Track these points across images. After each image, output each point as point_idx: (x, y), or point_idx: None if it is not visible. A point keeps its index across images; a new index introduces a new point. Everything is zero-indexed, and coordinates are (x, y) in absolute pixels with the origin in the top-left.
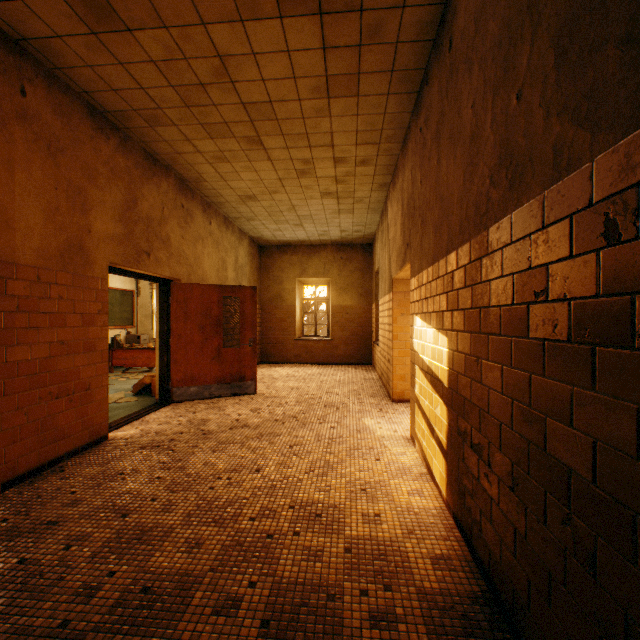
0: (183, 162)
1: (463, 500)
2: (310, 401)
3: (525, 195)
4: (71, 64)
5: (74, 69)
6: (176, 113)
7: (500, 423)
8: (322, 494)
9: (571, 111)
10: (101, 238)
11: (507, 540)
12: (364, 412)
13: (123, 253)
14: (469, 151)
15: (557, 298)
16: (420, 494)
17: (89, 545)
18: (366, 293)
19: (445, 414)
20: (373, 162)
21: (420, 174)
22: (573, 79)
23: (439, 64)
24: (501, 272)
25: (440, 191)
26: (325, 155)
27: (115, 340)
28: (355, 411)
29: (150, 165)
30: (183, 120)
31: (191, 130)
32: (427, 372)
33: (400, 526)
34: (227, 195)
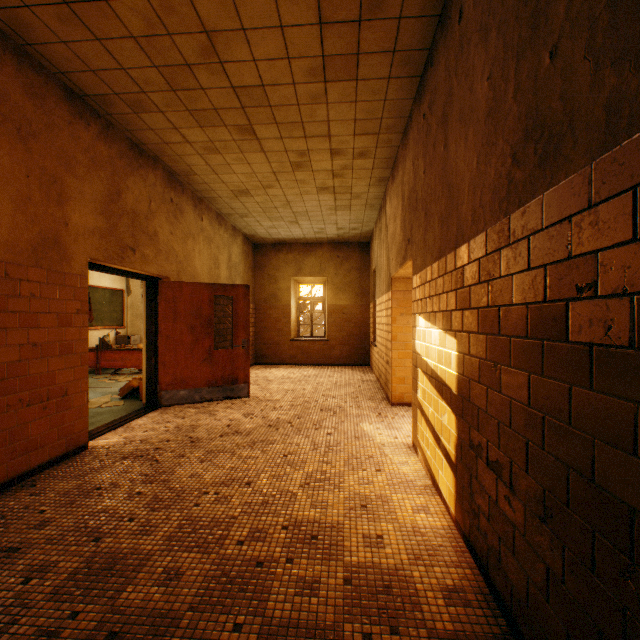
0: (171, 153)
1: (477, 522)
2: (306, 405)
3: (563, 170)
4: (43, 39)
5: (47, 45)
6: (161, 98)
7: (526, 441)
8: (318, 511)
9: (635, 55)
10: (80, 232)
11: (536, 579)
12: (362, 417)
13: (105, 248)
14: (484, 129)
15: (612, 293)
16: (426, 511)
17: (52, 577)
18: (363, 292)
19: (454, 424)
20: (372, 154)
21: (423, 164)
22: (638, 14)
23: (446, 40)
24: (528, 264)
25: (447, 179)
26: (321, 146)
27: (103, 341)
28: (353, 415)
29: (136, 156)
30: (169, 106)
31: (178, 117)
32: (432, 376)
33: (405, 550)
34: (219, 190)
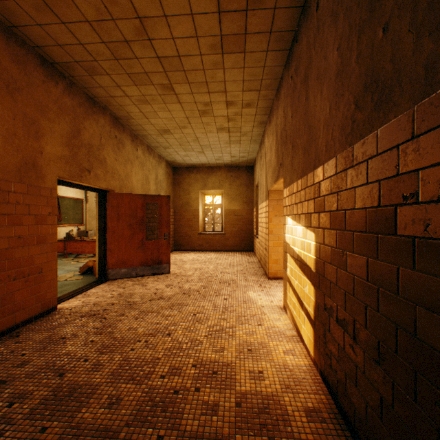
0: (115, 104)
1: (329, 362)
2: (209, 279)
3: (392, 112)
4: (24, 23)
5: (27, 27)
6: (108, 64)
7: (366, 305)
8: (218, 354)
9: None
10: (51, 158)
11: (373, 404)
12: (248, 287)
13: (69, 170)
14: (335, 85)
15: (430, 200)
16: (293, 353)
17: (29, 402)
18: (249, 201)
19: (313, 292)
20: (255, 105)
21: (291, 111)
22: None
23: (307, 24)
24: (367, 180)
25: (308, 121)
26: (220, 99)
27: (69, 234)
28: (242, 286)
29: (90, 105)
30: (114, 70)
31: (120, 78)
32: (297, 259)
33: (279, 382)
34: (149, 129)
